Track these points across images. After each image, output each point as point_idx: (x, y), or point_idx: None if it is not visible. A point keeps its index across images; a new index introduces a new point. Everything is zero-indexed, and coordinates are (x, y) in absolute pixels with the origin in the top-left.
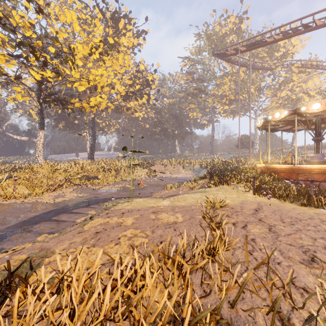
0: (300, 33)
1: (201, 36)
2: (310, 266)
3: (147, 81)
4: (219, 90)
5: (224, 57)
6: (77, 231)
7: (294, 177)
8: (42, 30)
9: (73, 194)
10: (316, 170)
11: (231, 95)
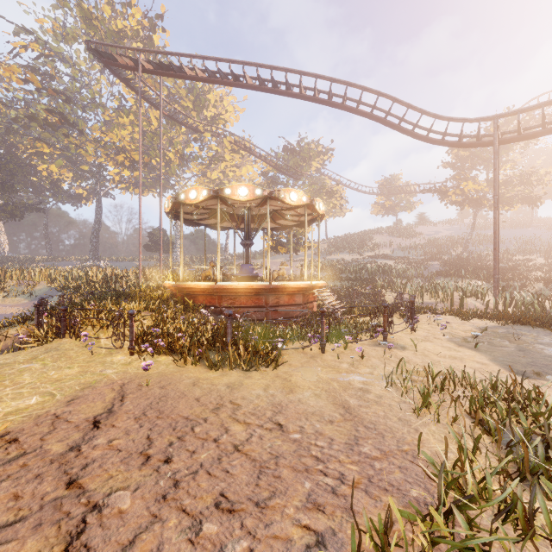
0: (229, 84)
1: (68, 3)
2: None
3: None
4: (110, 135)
5: (116, 70)
6: None
7: (217, 302)
8: None
9: None
10: (243, 290)
11: (134, 152)
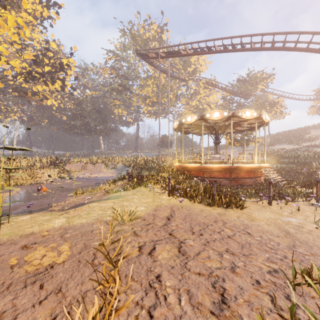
0: (205, 53)
1: (126, 33)
2: (222, 317)
3: (61, 64)
4: (143, 91)
5: (147, 59)
6: None
7: (201, 174)
8: None
9: None
10: (216, 168)
11: (153, 97)
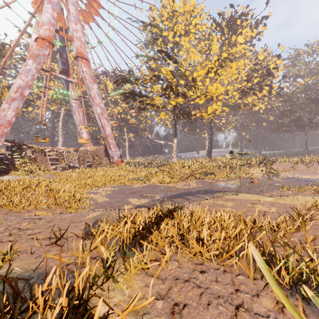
0: None
1: None
2: None
3: (268, 70)
4: None
5: None
6: (197, 203)
7: None
8: (175, 69)
9: (195, 185)
10: None
11: None
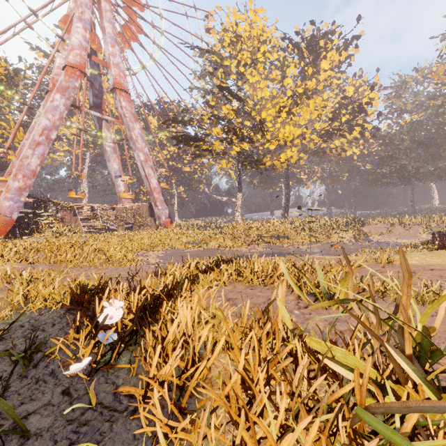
0: None
1: None
2: None
3: (359, 106)
4: None
5: None
6: None
7: None
8: (240, 106)
9: (262, 249)
10: None
11: None
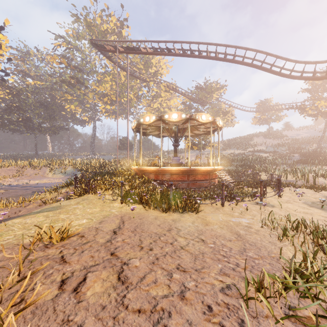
0: (165, 54)
1: (80, 19)
2: None
3: None
4: (101, 87)
5: (104, 52)
6: None
7: (160, 178)
8: None
9: None
10: (175, 171)
11: (112, 95)
